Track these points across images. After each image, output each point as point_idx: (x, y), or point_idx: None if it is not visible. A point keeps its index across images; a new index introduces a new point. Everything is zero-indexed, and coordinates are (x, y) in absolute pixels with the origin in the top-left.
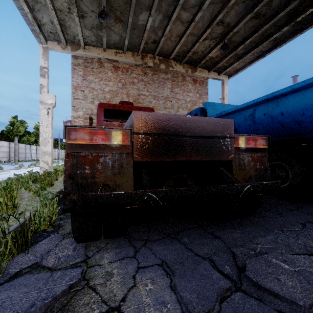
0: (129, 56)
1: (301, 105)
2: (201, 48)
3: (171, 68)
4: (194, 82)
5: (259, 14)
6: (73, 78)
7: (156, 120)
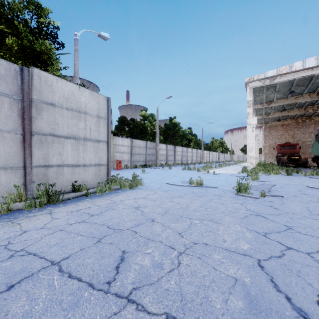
0: (289, 121)
1: None
2: None
3: (313, 120)
4: None
5: None
6: (264, 133)
7: (290, 156)
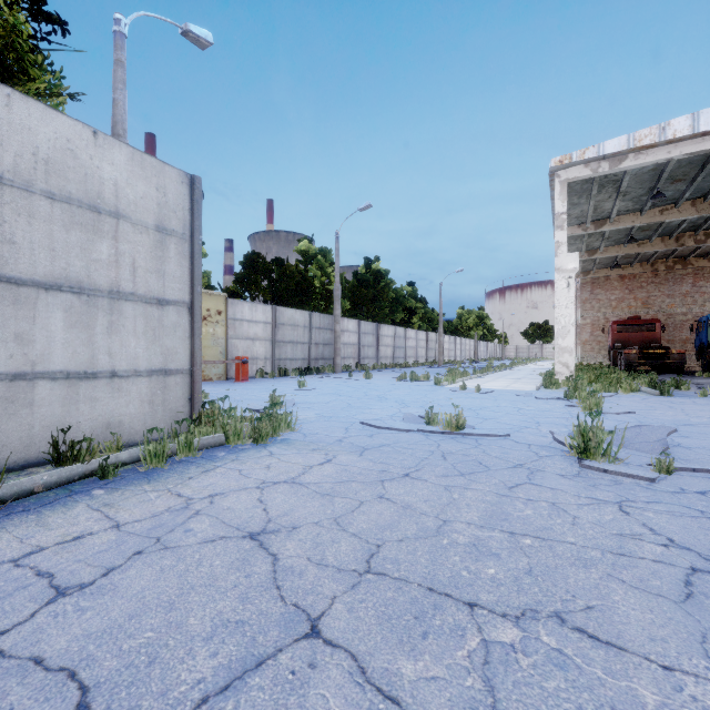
0: (637, 267)
1: None
2: None
3: (690, 266)
4: None
5: None
6: (582, 294)
7: (644, 348)
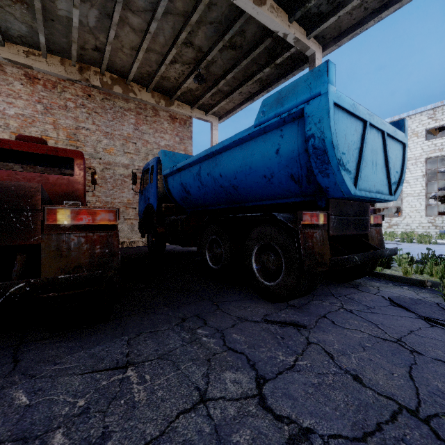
0: (55, 63)
1: (232, 166)
2: (173, 73)
3: (133, 94)
4: (172, 120)
5: (235, 44)
6: None
7: None
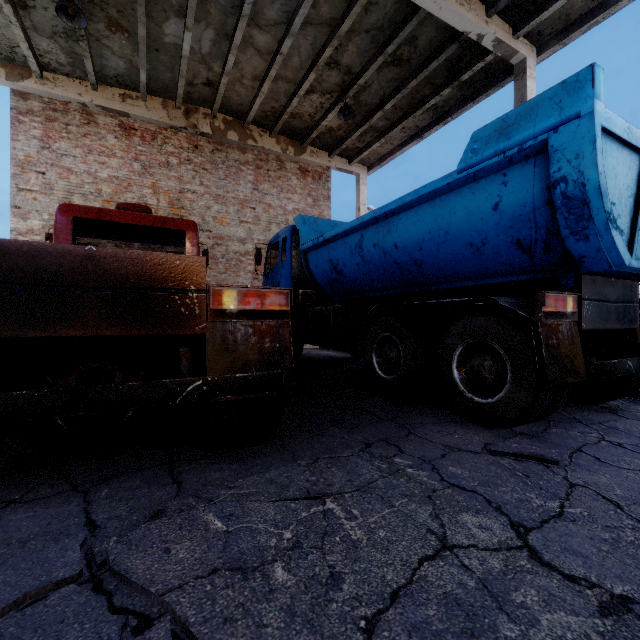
0: (156, 107)
1: (416, 232)
2: (307, 107)
3: (252, 141)
4: (302, 173)
5: (400, 58)
6: (16, 142)
7: (0, 253)
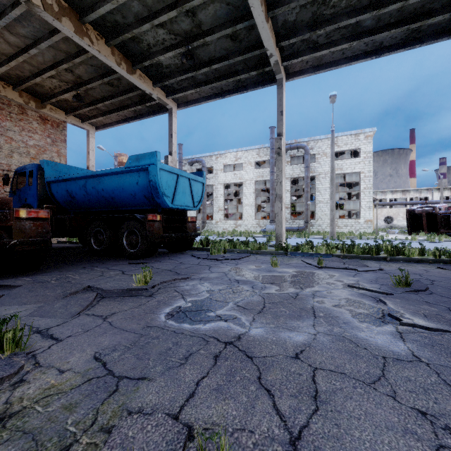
0: None
1: (111, 186)
2: (48, 84)
3: None
4: (43, 120)
5: (113, 84)
6: None
7: None
